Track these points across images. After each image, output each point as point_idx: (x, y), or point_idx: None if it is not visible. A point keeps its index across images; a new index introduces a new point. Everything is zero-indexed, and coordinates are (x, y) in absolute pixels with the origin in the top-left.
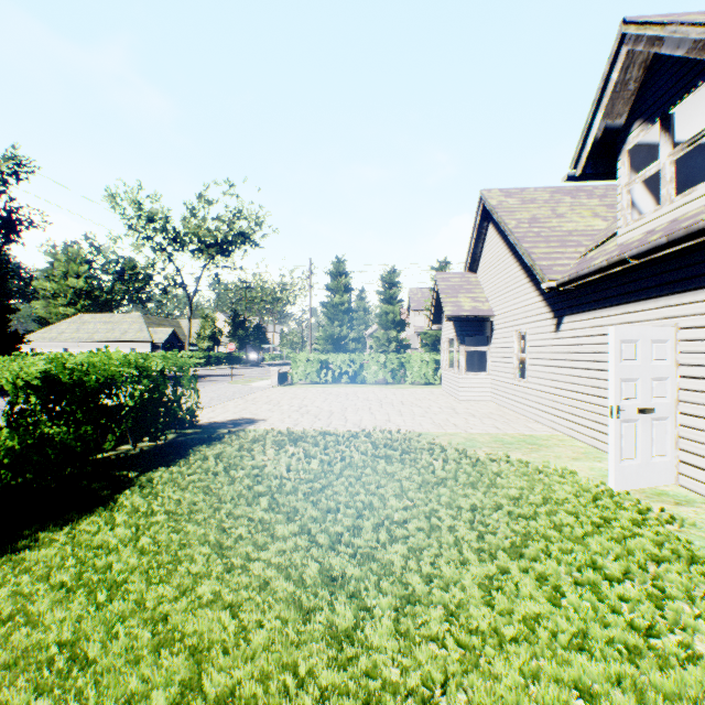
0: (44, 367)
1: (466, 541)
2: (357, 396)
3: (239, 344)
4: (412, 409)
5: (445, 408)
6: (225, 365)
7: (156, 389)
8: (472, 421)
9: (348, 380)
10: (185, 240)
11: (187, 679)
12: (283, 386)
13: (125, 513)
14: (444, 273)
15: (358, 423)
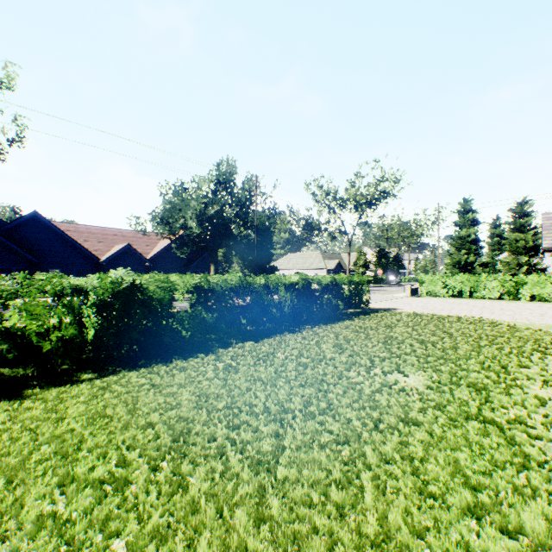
0: (330, 279)
1: (473, 337)
2: (467, 304)
3: (381, 269)
4: (504, 312)
5: (535, 313)
6: (371, 284)
7: (356, 289)
8: (545, 319)
9: (465, 295)
10: (346, 204)
11: (385, 335)
12: (413, 297)
13: (357, 322)
14: (550, 213)
15: (456, 314)
